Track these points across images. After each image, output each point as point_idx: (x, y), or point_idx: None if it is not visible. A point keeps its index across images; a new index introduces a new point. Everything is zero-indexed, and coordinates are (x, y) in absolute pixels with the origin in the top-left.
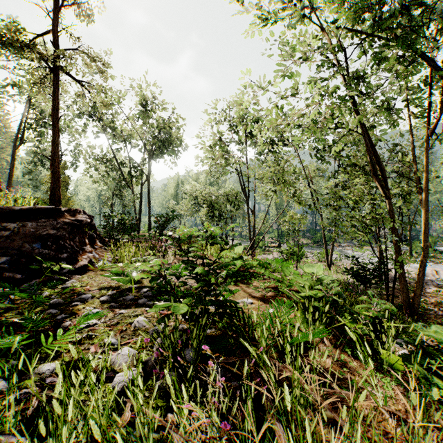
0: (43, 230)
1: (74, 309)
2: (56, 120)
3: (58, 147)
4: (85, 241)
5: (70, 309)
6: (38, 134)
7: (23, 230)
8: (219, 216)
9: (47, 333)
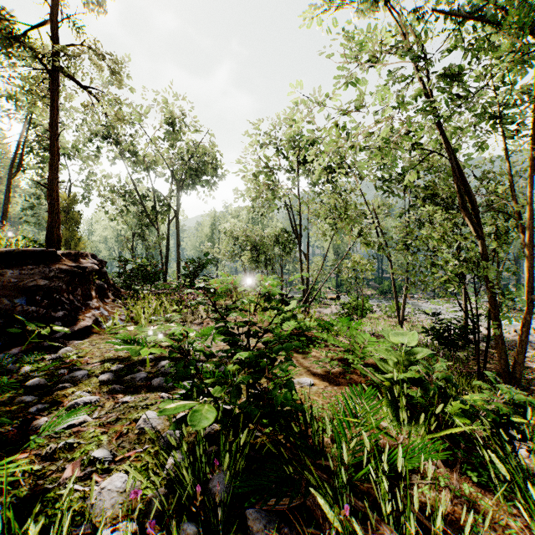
0: (30, 281)
1: (59, 394)
2: (55, 138)
3: (57, 172)
4: (91, 294)
5: (54, 394)
6: (41, 160)
7: (1, 280)
8: (264, 261)
9: (6, 440)
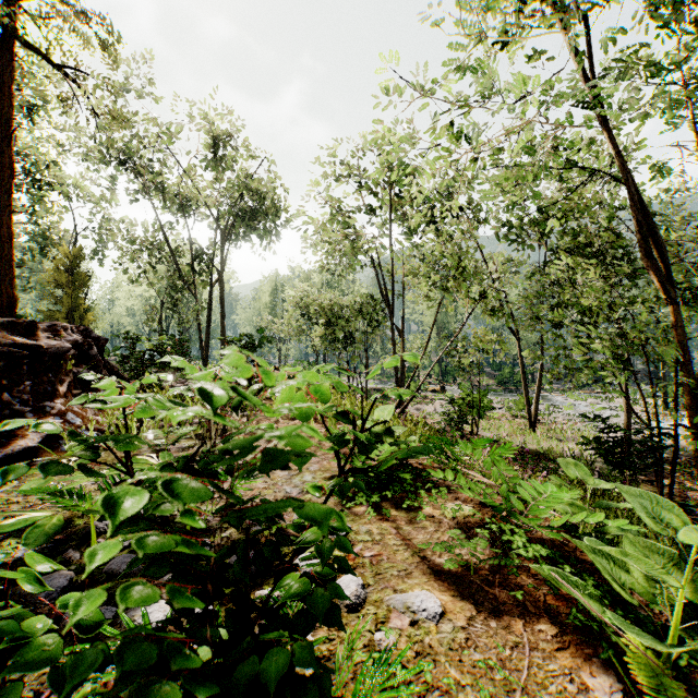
0: None
1: None
2: (7, 141)
3: (10, 195)
4: (55, 391)
5: None
6: (34, 200)
7: None
8: (342, 339)
9: None
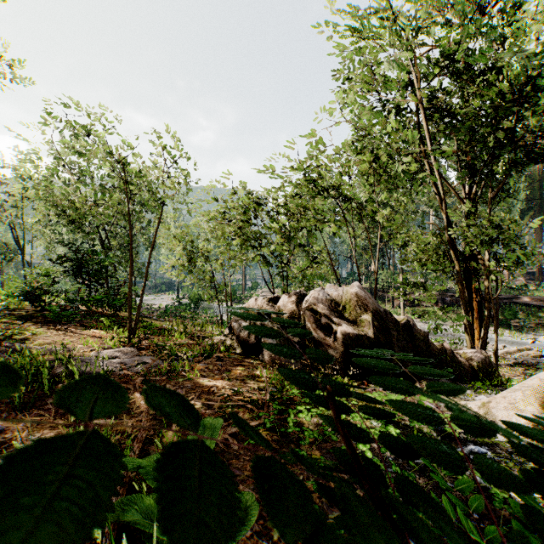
0: None
1: None
2: None
3: None
4: None
5: None
6: None
7: None
8: None
9: None
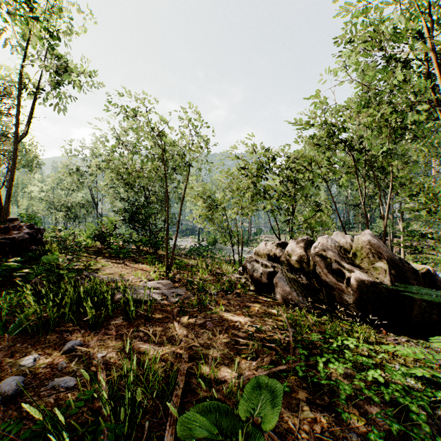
0: None
1: None
2: None
3: None
4: None
5: None
6: None
7: None
8: (73, 217)
9: None
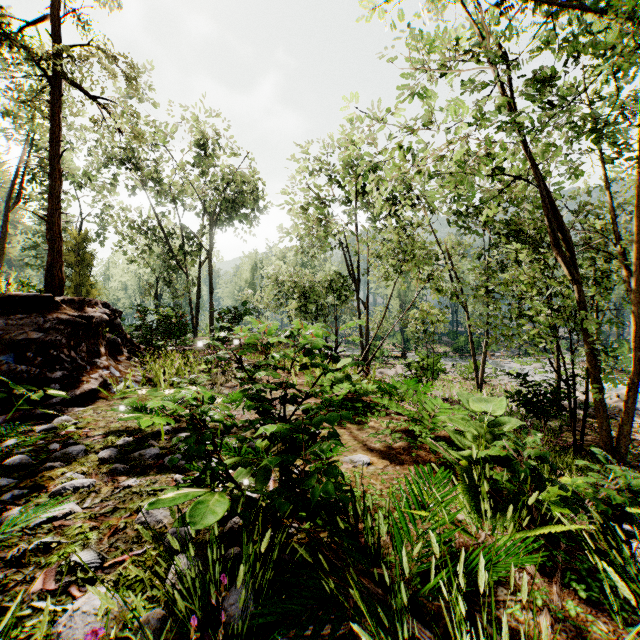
0: (19, 333)
1: (44, 476)
2: (56, 159)
3: (59, 200)
4: (99, 351)
5: (38, 476)
6: (46, 190)
7: None
8: (315, 311)
9: None
